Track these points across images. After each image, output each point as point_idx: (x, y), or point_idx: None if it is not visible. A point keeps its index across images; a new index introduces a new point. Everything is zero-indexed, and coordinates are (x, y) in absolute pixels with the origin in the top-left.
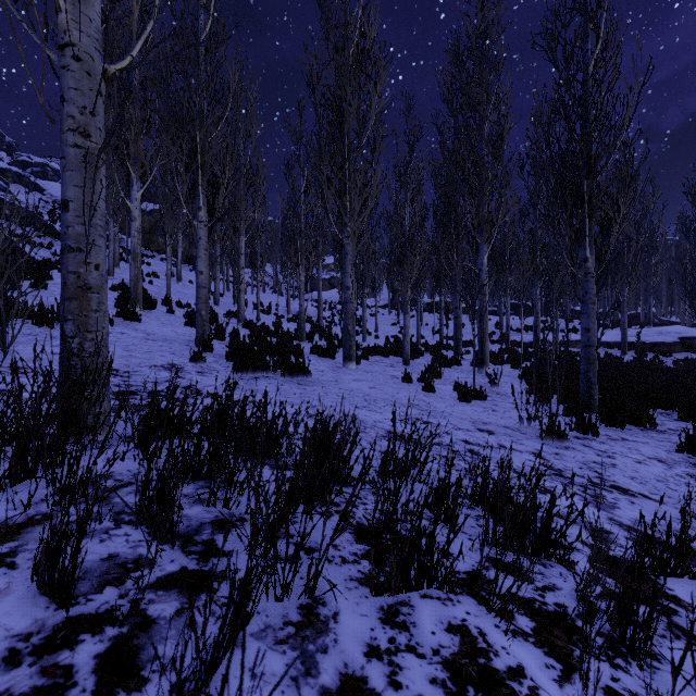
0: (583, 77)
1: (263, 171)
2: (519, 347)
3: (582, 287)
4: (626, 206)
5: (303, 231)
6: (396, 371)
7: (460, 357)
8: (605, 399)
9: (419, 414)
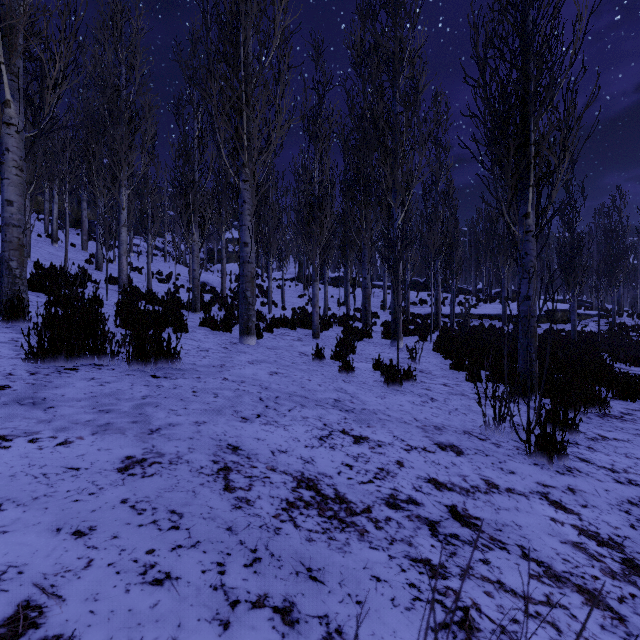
0: (522, 3)
1: (151, 114)
2: (417, 319)
3: (521, 248)
4: (571, 154)
5: (197, 182)
6: (304, 346)
7: (371, 329)
8: (541, 377)
9: (345, 422)
